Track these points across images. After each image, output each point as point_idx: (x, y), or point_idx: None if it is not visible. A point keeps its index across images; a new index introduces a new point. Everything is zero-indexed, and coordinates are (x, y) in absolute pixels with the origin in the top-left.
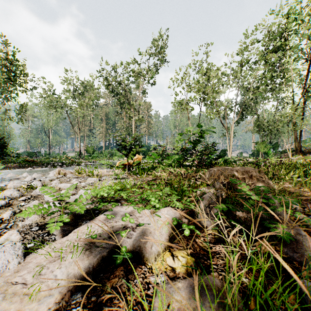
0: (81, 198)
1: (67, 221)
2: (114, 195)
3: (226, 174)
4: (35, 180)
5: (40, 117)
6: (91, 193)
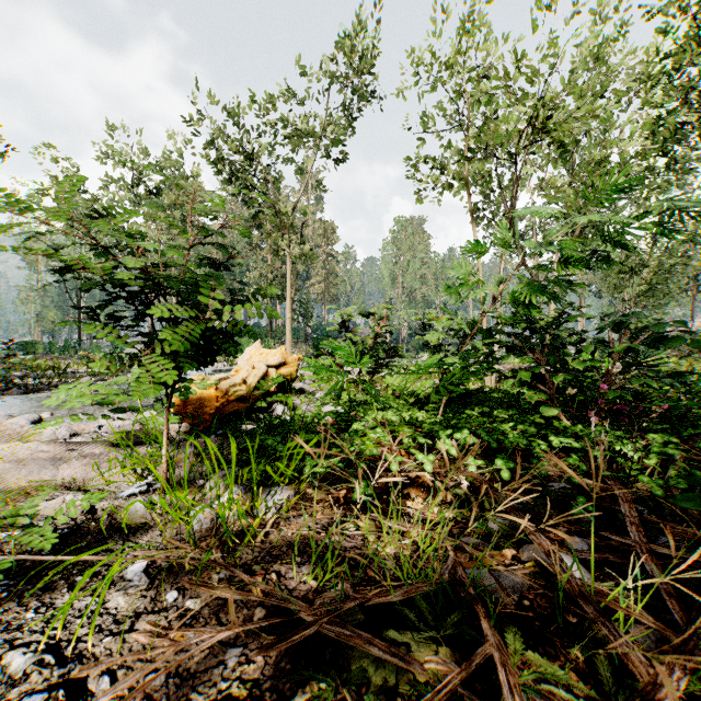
0: None
1: None
2: None
3: None
4: None
5: None
6: None
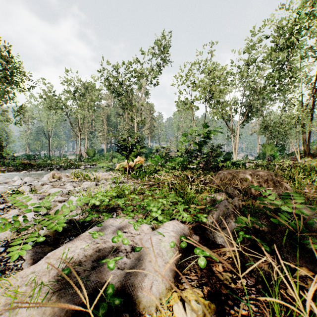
0: (63, 209)
1: (41, 240)
2: (108, 203)
3: (238, 178)
4: (25, 184)
5: (39, 119)
6: (77, 202)
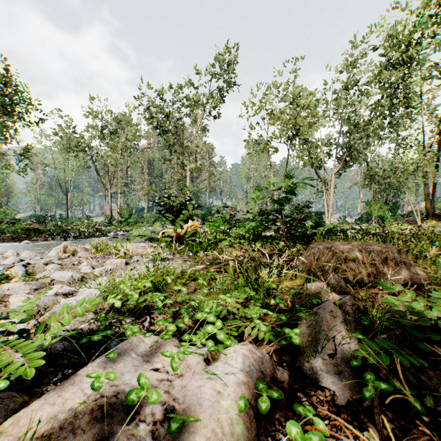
0: (52, 321)
1: (2, 388)
2: (137, 301)
3: (342, 256)
4: (22, 262)
5: (53, 166)
6: (77, 308)
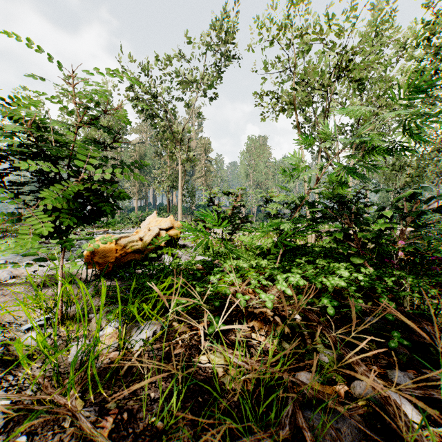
0: None
1: None
2: None
3: None
4: None
5: None
6: None
